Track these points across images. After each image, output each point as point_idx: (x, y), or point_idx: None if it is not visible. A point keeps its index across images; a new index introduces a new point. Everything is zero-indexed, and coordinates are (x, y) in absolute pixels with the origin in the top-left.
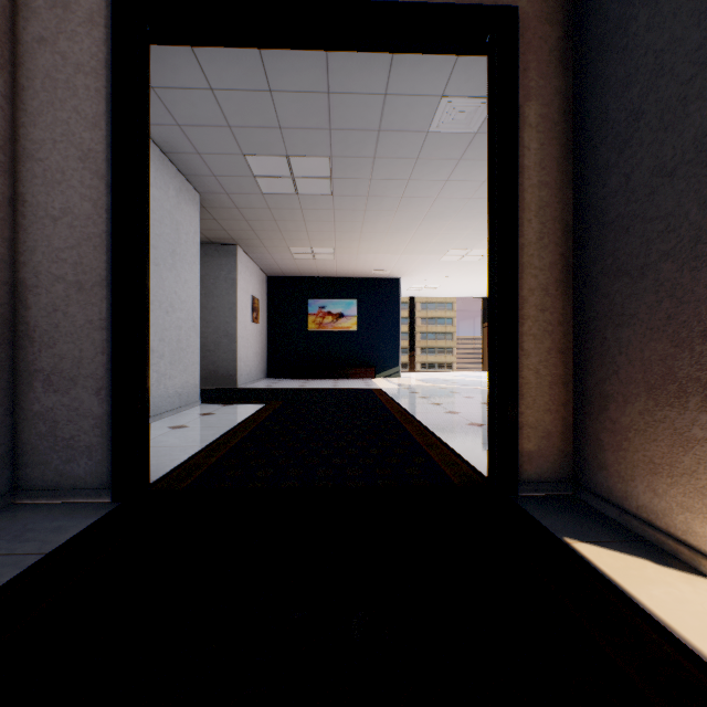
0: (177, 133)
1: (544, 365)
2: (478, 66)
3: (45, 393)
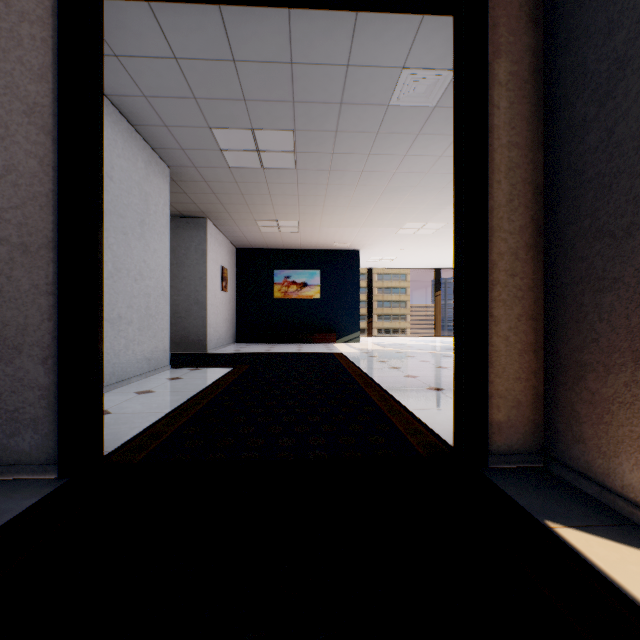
0: (144, 104)
1: (513, 332)
2: (440, 36)
3: None
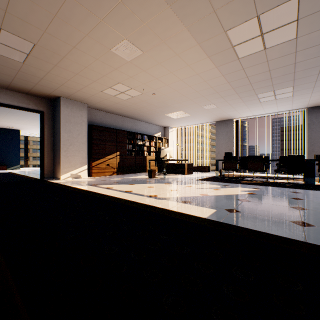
0: None
1: (49, 161)
2: None
3: None
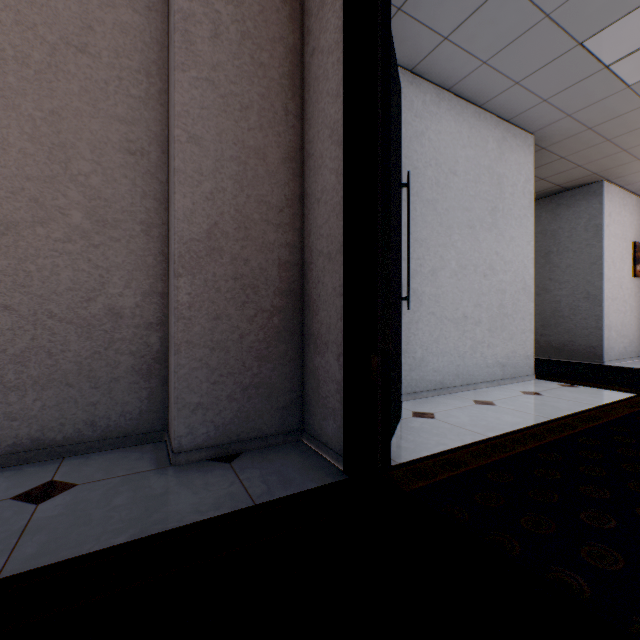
0: (484, 74)
1: None
2: None
3: (314, 354)
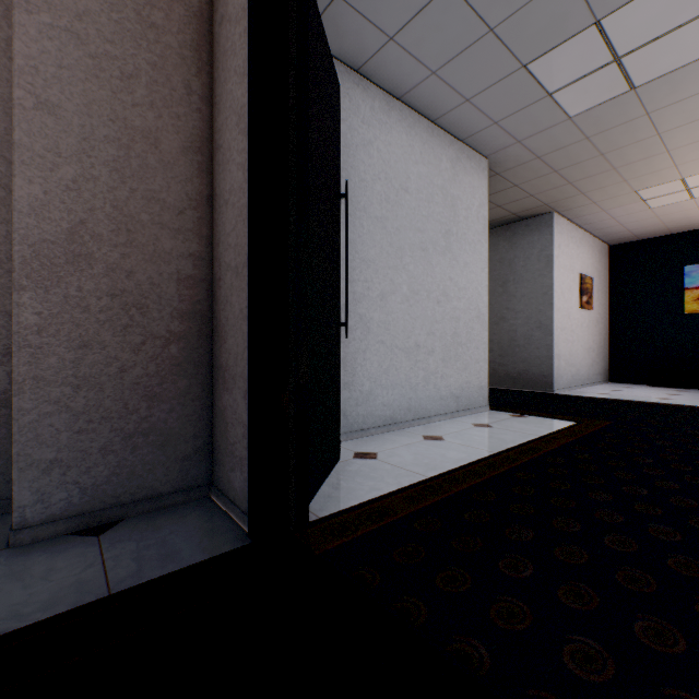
0: (435, 86)
1: None
2: None
3: (223, 391)
